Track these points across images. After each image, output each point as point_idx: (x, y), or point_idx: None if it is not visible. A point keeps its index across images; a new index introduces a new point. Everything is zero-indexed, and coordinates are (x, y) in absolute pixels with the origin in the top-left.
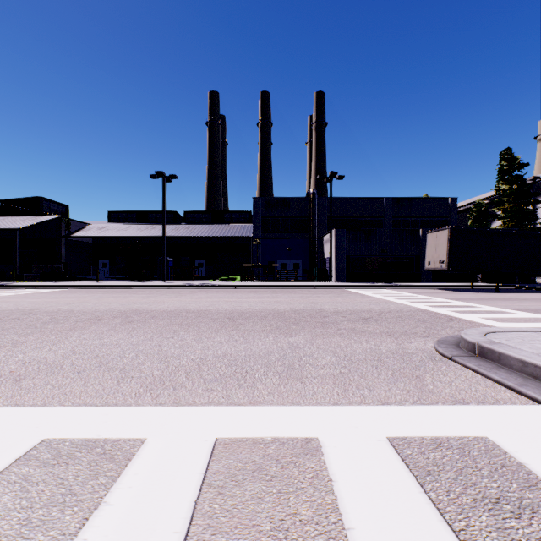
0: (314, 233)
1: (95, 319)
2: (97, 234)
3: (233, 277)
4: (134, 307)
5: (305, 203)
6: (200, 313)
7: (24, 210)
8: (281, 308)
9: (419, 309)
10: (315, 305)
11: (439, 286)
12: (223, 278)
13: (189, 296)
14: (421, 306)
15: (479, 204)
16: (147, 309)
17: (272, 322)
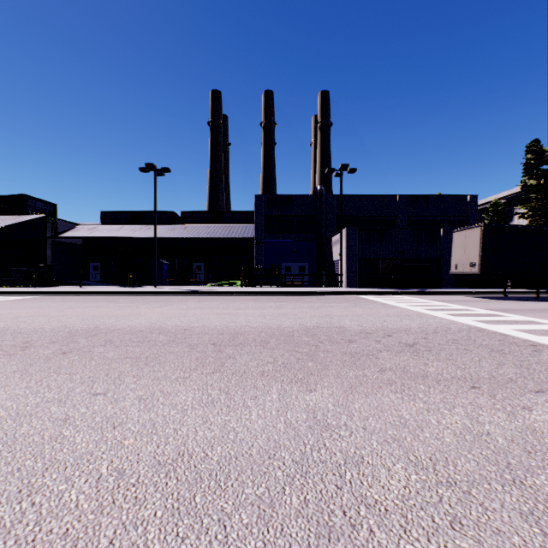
0: (321, 234)
1: (20, 346)
2: (86, 235)
3: (233, 282)
4: (96, 323)
5: (312, 201)
6: (177, 334)
7: (7, 209)
8: (288, 324)
9: (472, 328)
10: (332, 320)
11: (466, 292)
12: (222, 283)
13: (176, 305)
14: (469, 322)
15: (496, 204)
16: (109, 327)
17: (276, 353)
